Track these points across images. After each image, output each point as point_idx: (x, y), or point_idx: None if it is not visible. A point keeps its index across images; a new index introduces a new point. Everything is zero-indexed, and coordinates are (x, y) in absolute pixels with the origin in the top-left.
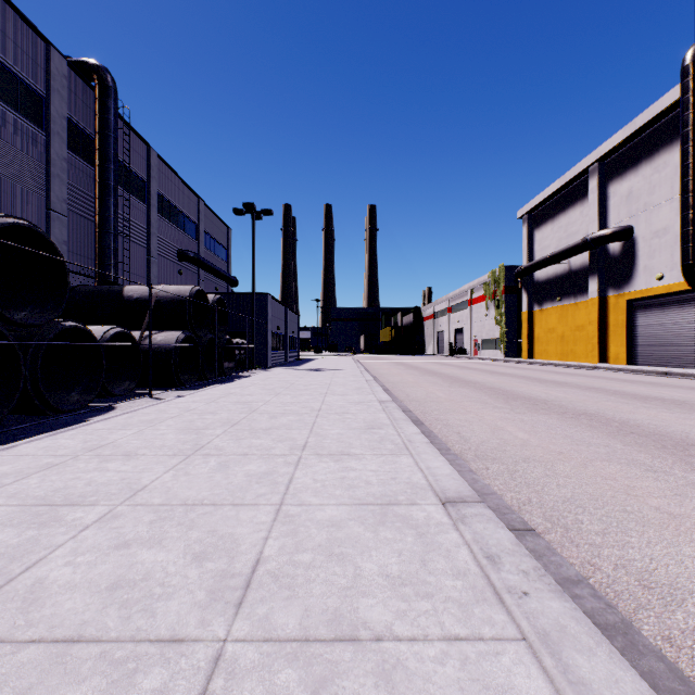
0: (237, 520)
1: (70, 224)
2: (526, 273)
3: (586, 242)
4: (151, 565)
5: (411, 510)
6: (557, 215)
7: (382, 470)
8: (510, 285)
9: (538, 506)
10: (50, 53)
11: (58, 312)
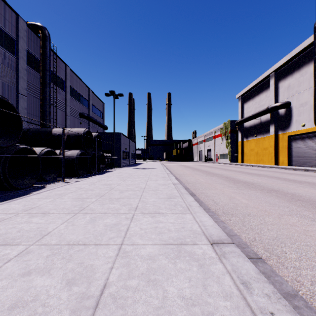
0: (96, 255)
1: (28, 100)
2: (240, 123)
3: (269, 109)
4: (40, 288)
5: (193, 248)
6: (255, 97)
7: (177, 222)
8: (233, 129)
9: (260, 242)
10: (18, 20)
11: (16, 140)
